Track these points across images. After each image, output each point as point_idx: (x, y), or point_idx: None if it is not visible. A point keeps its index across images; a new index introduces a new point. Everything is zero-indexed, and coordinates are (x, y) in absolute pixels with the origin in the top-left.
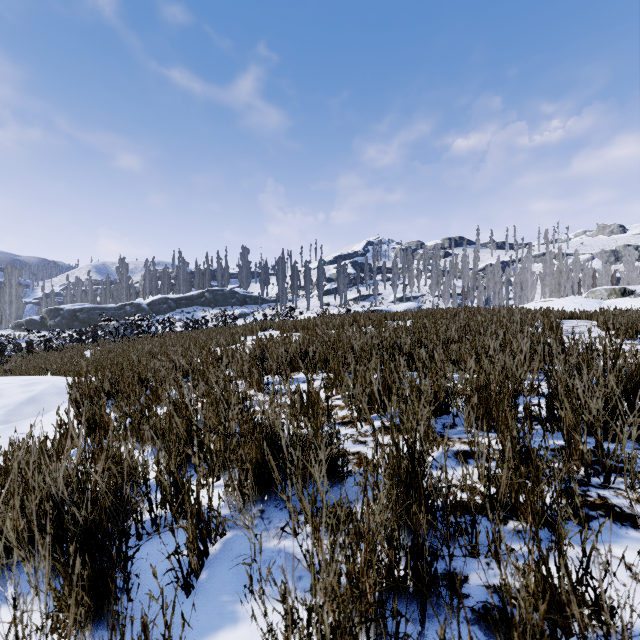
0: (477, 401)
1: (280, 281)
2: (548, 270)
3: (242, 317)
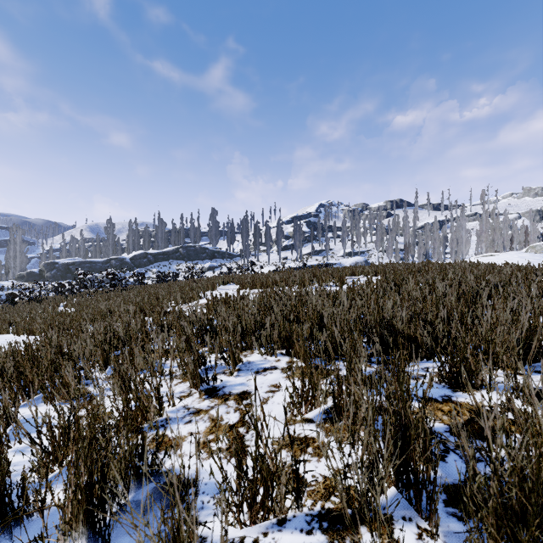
0: None
1: (244, 238)
2: (484, 227)
3: (211, 270)
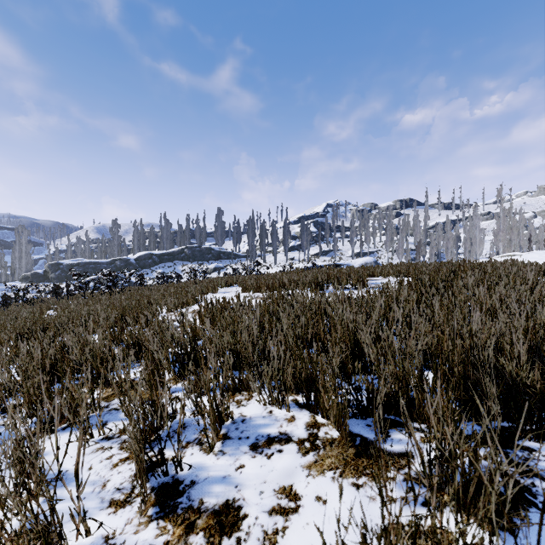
0: None
1: (250, 238)
2: (501, 226)
3: (217, 270)
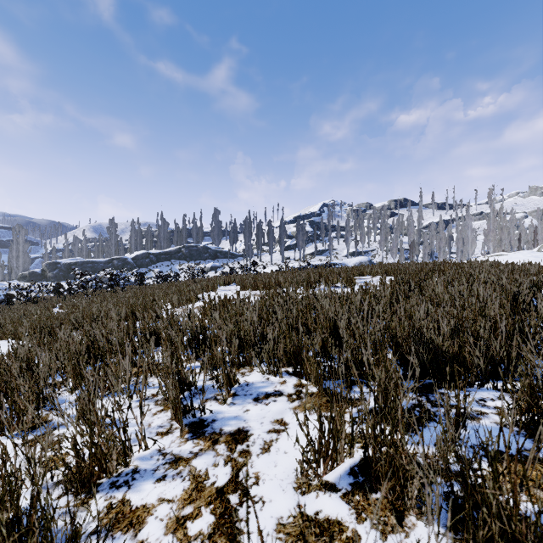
0: None
1: (247, 238)
2: (492, 226)
3: (213, 269)
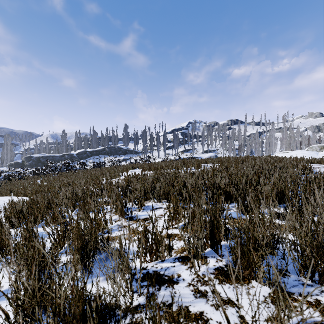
0: (317, 256)
1: (144, 142)
2: (284, 136)
3: (124, 161)
